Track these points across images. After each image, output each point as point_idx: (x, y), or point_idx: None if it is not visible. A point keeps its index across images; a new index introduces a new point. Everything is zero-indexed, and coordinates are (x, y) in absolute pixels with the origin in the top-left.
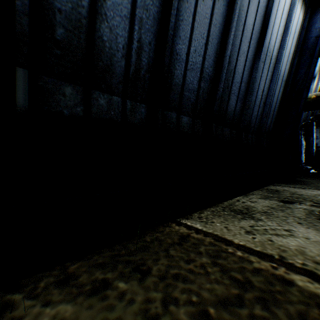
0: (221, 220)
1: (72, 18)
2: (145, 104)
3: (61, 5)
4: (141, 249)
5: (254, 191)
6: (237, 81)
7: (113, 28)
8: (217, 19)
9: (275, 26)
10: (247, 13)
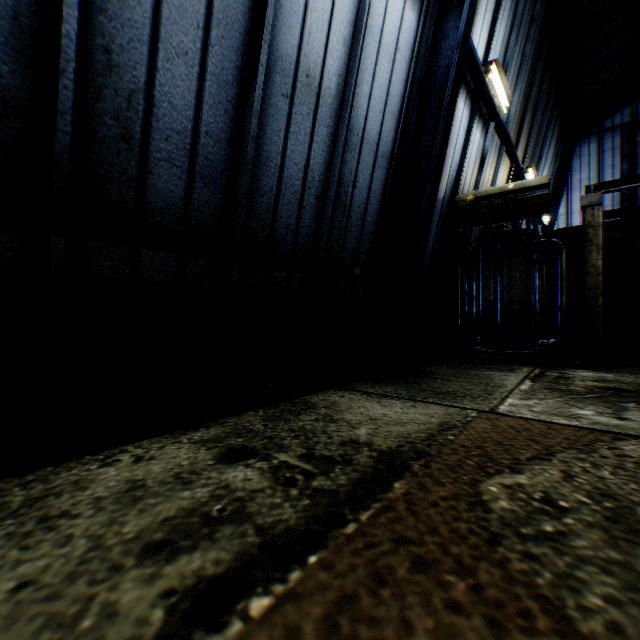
0: None
1: None
2: None
3: None
4: None
5: (246, 413)
6: (174, 129)
7: None
8: None
9: (317, 15)
10: None
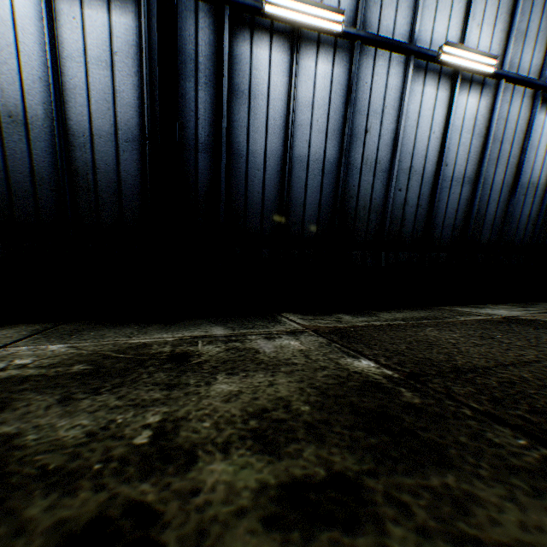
0: (460, 308)
1: (394, 231)
2: (418, 252)
3: (392, 229)
4: (421, 309)
5: (509, 304)
6: (488, 220)
7: (407, 228)
8: (464, 195)
9: (537, 162)
10: (494, 176)
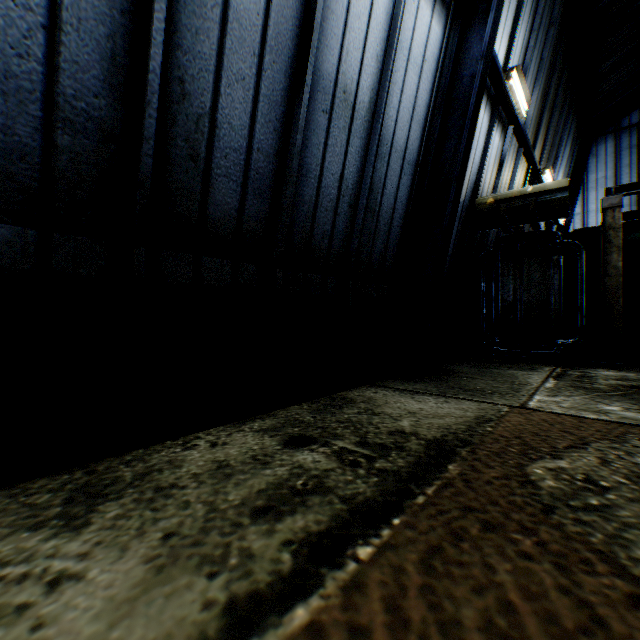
0: None
1: None
2: None
3: None
4: None
5: (292, 407)
6: (232, 147)
7: None
8: None
9: (354, 35)
10: None
